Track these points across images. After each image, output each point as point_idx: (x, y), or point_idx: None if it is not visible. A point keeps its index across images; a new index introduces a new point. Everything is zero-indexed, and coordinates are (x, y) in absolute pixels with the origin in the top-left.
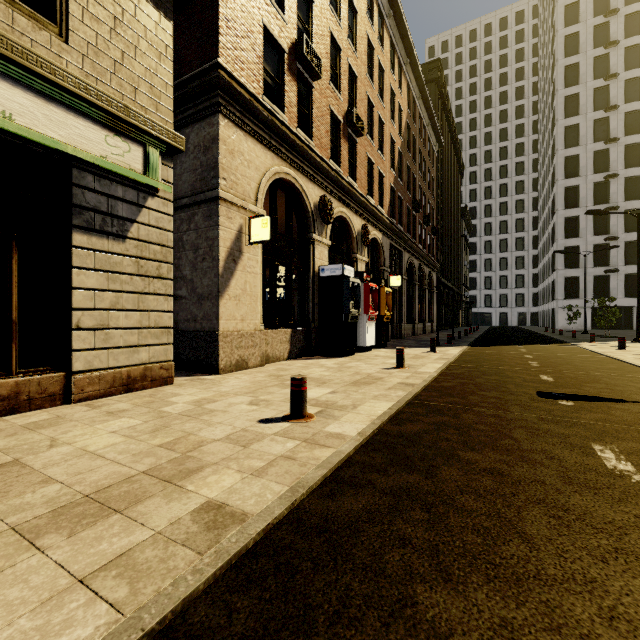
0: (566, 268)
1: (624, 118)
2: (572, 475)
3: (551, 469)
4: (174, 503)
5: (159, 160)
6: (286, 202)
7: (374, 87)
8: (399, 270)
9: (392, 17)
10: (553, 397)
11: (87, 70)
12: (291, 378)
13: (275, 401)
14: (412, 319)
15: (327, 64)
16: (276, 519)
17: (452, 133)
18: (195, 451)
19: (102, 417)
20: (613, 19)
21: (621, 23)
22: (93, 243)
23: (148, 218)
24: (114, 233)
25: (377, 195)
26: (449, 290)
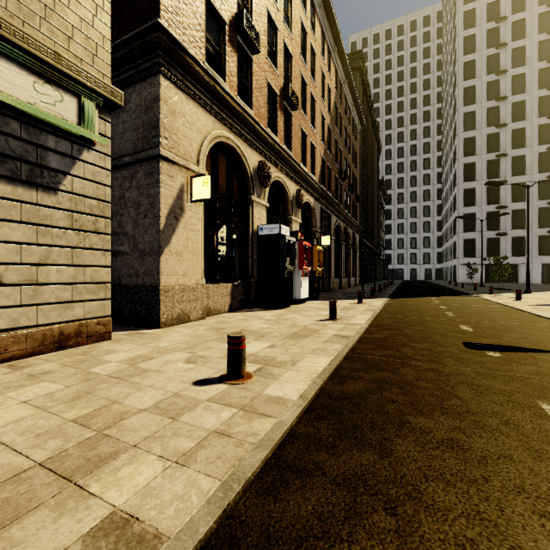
0: (465, 231)
1: (511, 107)
2: (537, 446)
3: (512, 438)
4: (65, 519)
5: (95, 113)
6: (227, 165)
7: (307, 67)
8: (328, 231)
9: (322, 7)
10: (479, 348)
11: (11, 10)
12: (228, 336)
13: (213, 358)
14: (339, 274)
15: (265, 41)
16: (200, 542)
17: (372, 115)
18: (114, 427)
19: (20, 381)
20: (503, 25)
21: (509, 28)
22: (19, 194)
23: (83, 171)
24: (44, 185)
25: (309, 164)
26: (369, 249)
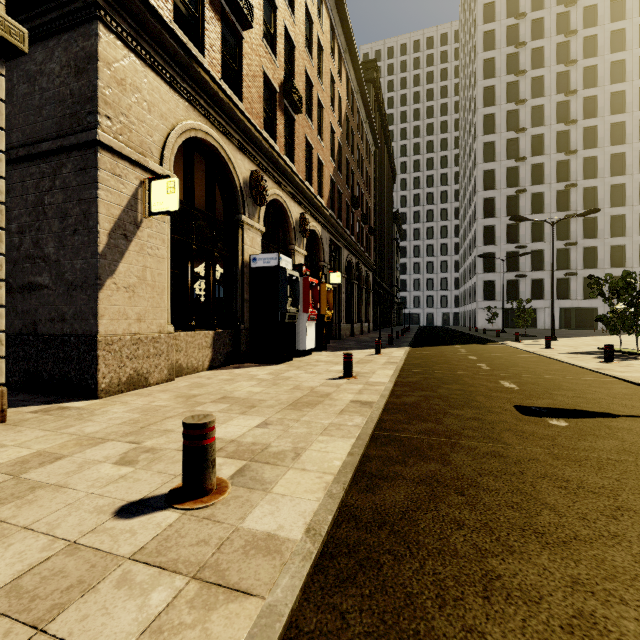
0: (484, 272)
1: (530, 140)
2: None
3: None
4: None
5: None
6: (207, 172)
7: (313, 64)
8: (338, 267)
9: None
10: (537, 414)
11: None
12: (184, 424)
13: (168, 451)
14: (351, 319)
15: (260, 17)
16: None
17: (386, 137)
18: None
19: None
20: (522, 51)
21: (528, 55)
22: None
23: None
24: None
25: (316, 183)
26: (384, 291)
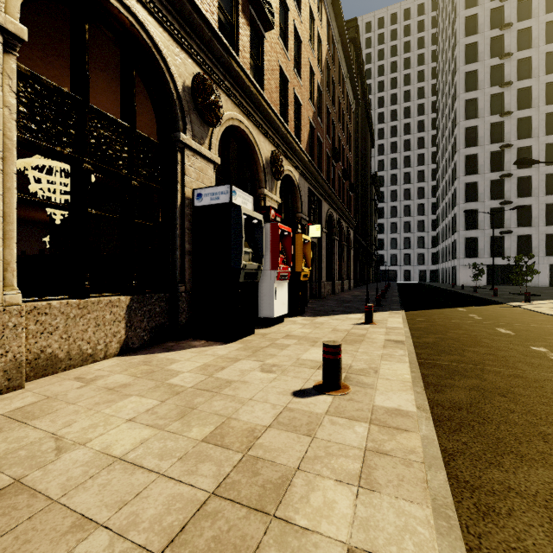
0: (466, 229)
1: (516, 94)
2: None
3: None
4: None
5: None
6: (122, 63)
7: None
8: (318, 221)
9: None
10: None
11: None
12: None
13: None
14: (331, 276)
15: None
16: None
17: (366, 100)
18: None
19: None
20: (507, 4)
21: (514, 8)
22: None
23: None
24: None
25: (293, 123)
26: (363, 248)
